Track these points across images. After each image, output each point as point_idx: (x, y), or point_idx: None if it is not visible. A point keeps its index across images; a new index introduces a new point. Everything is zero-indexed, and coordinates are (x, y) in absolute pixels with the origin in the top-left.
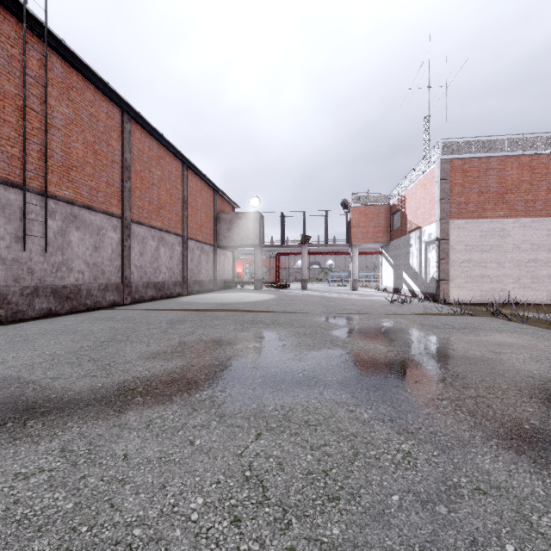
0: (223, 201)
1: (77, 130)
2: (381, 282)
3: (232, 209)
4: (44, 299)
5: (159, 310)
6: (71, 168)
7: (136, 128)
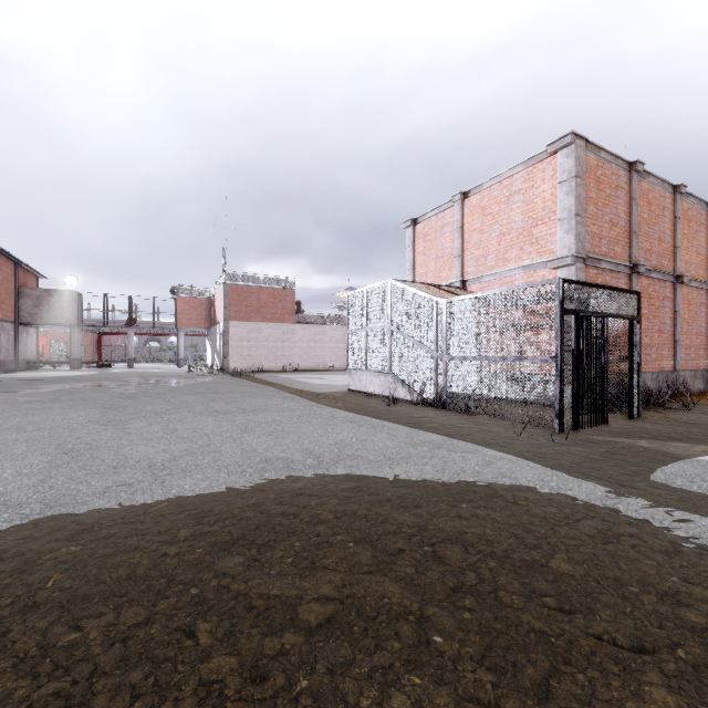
0: (25, 272)
1: None
2: (207, 361)
3: (36, 279)
4: None
5: None
6: None
7: None
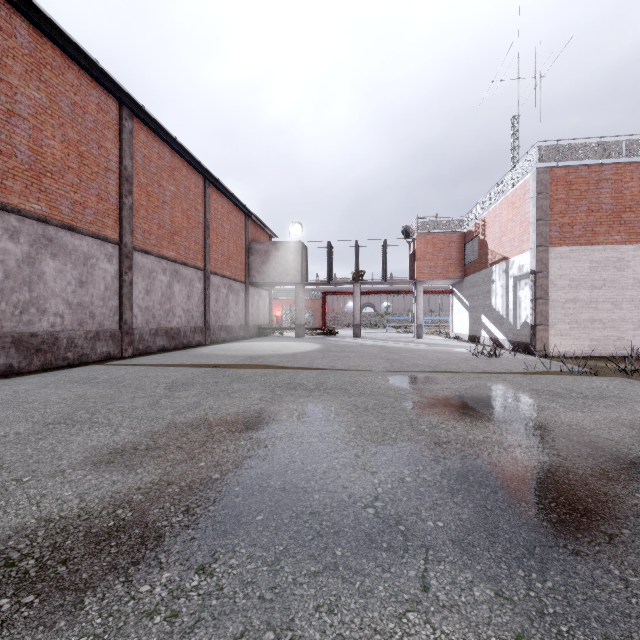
0: (257, 228)
1: (52, 123)
2: (452, 328)
3: (269, 239)
4: (0, 352)
5: (165, 366)
6: (44, 173)
7: (140, 128)
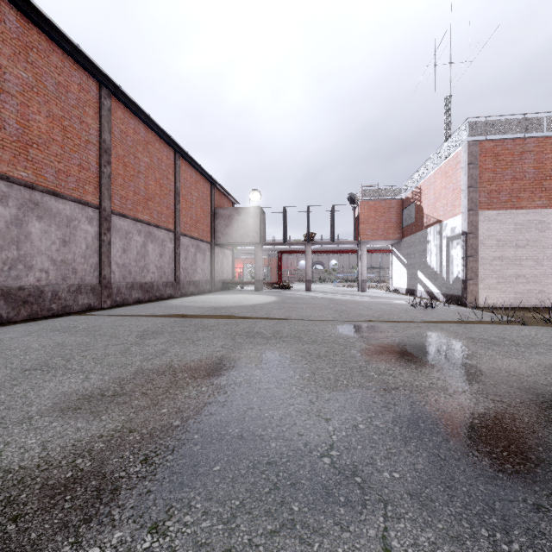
0: (221, 195)
1: (38, 100)
2: (392, 283)
3: (232, 205)
4: None
5: (139, 316)
6: (31, 145)
7: (118, 106)
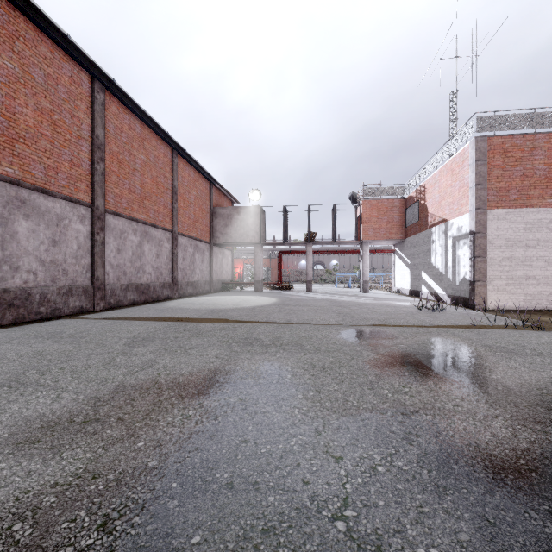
0: (221, 194)
1: (25, 92)
2: (394, 284)
3: (231, 204)
4: None
5: (131, 319)
6: (17, 139)
7: (112, 101)
